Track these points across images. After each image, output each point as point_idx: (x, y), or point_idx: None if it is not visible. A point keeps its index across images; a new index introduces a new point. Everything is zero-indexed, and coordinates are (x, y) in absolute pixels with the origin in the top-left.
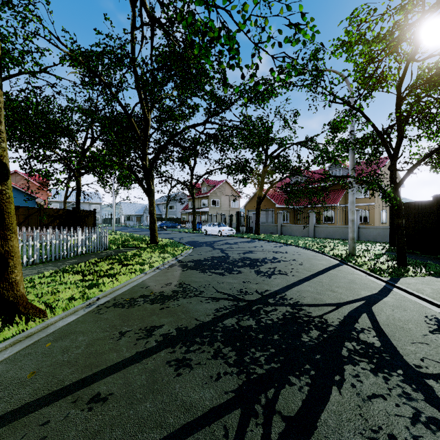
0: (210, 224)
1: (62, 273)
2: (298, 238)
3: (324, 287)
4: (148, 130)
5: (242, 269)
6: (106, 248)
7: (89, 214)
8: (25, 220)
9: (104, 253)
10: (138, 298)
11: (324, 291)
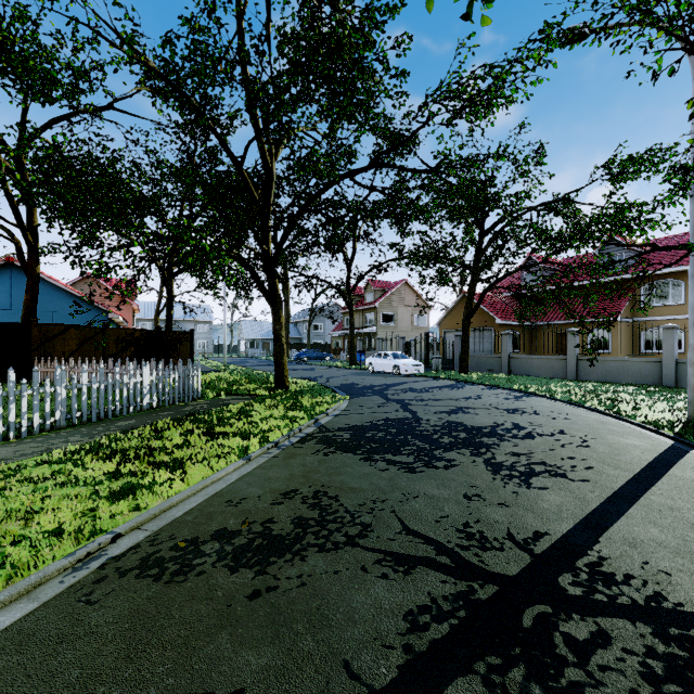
0: (378, 354)
1: (86, 455)
2: (547, 382)
3: None
4: (272, 189)
5: (453, 454)
6: (197, 397)
7: (182, 337)
8: (80, 347)
9: (190, 407)
10: (207, 542)
11: None
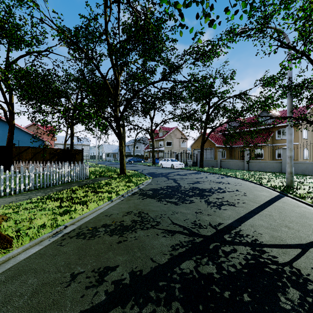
0: (165, 159)
1: (46, 200)
2: (235, 171)
3: (277, 221)
4: (119, 88)
5: (193, 198)
6: (87, 177)
7: (78, 152)
8: (34, 156)
9: (84, 181)
10: (100, 228)
11: (279, 227)
